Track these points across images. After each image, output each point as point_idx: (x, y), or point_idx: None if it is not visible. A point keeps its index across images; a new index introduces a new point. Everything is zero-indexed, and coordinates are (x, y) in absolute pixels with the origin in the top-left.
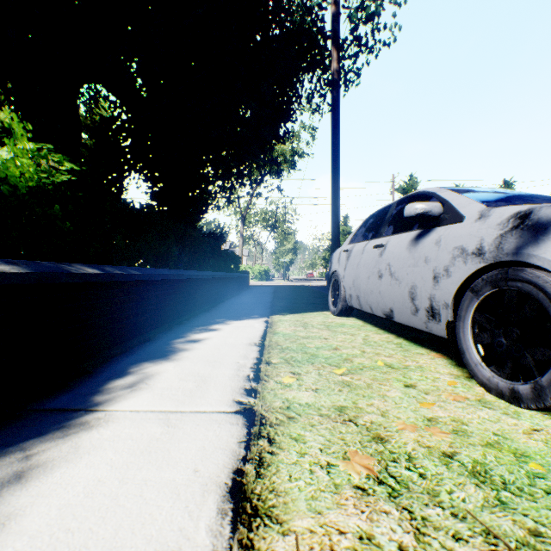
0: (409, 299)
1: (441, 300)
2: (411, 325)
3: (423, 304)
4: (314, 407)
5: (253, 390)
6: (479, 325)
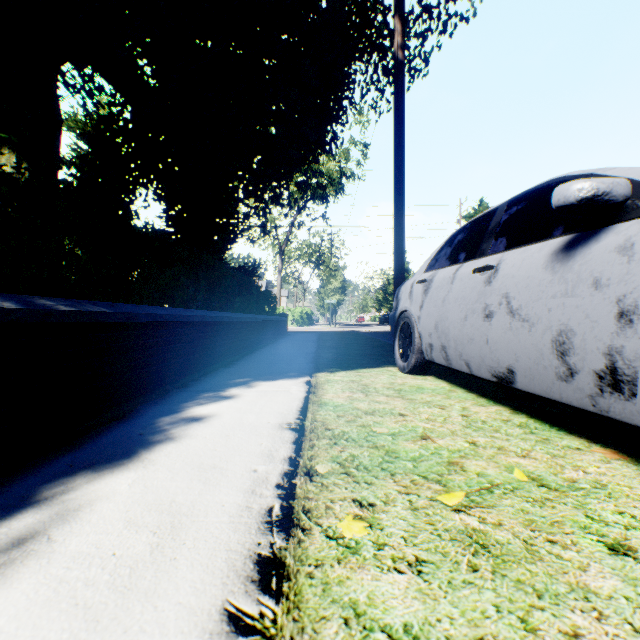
0: (554, 353)
1: None
2: (556, 398)
3: (589, 363)
4: None
5: (275, 564)
6: None
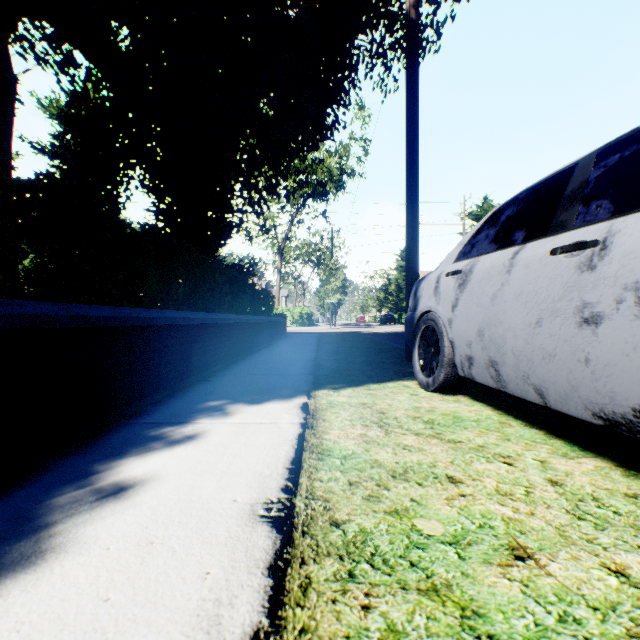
0: None
1: None
2: None
3: None
4: None
5: None
6: None
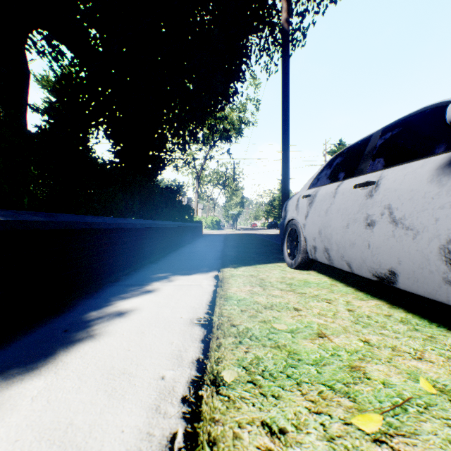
0: (442, 259)
1: None
2: (442, 300)
3: None
4: None
5: None
6: None
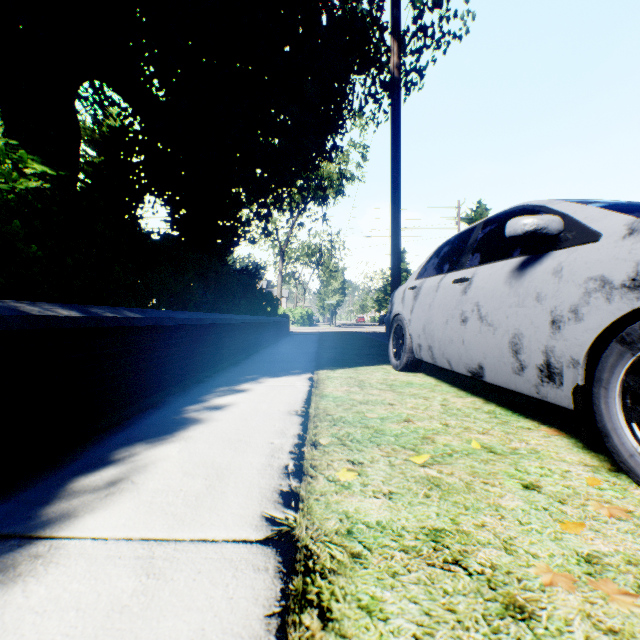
0: (510, 352)
1: (565, 355)
2: (513, 388)
3: (533, 359)
4: (392, 532)
5: (293, 494)
6: (633, 394)
